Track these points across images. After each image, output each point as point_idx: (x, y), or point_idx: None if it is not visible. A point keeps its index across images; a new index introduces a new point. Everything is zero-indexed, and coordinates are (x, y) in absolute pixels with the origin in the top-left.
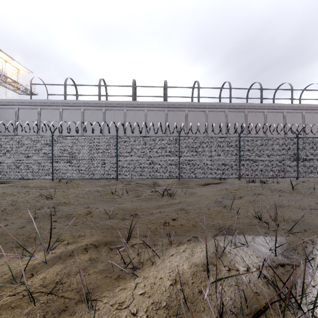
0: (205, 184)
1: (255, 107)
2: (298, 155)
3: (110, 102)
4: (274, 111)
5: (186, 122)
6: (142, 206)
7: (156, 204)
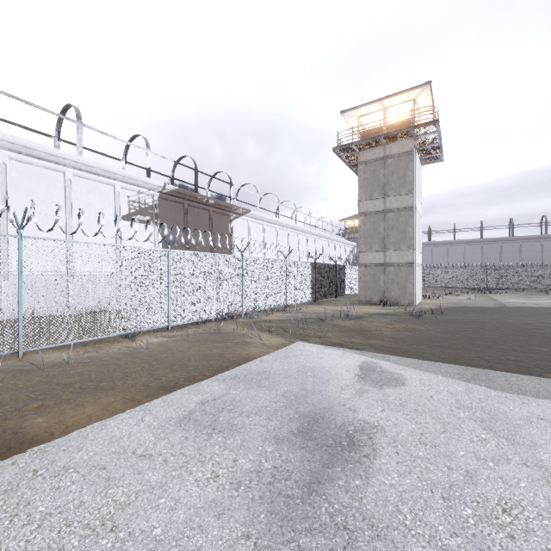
0: None
1: None
2: None
3: (436, 242)
4: None
5: (499, 252)
6: None
7: None
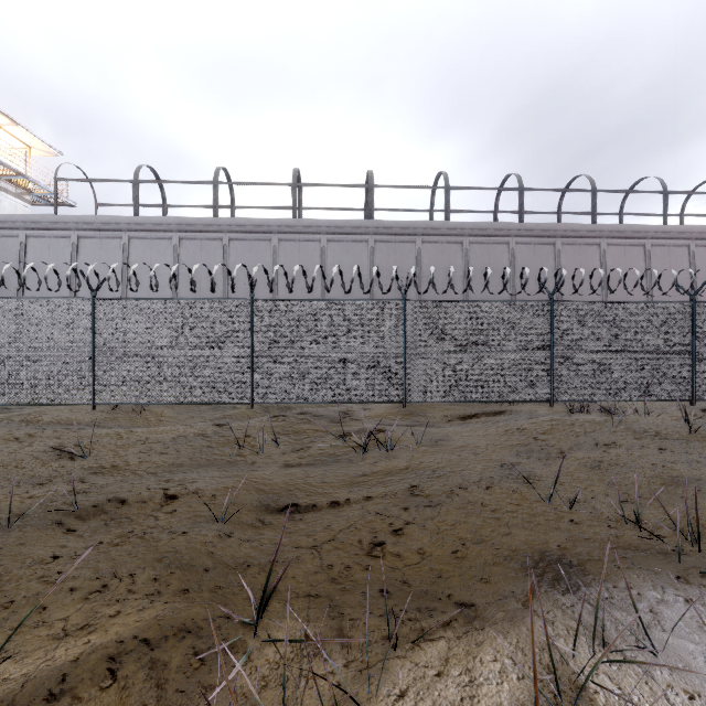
0: (467, 416)
1: (580, 233)
2: (696, 346)
3: (239, 221)
4: (622, 241)
5: (417, 268)
6: (312, 481)
7: (347, 475)
